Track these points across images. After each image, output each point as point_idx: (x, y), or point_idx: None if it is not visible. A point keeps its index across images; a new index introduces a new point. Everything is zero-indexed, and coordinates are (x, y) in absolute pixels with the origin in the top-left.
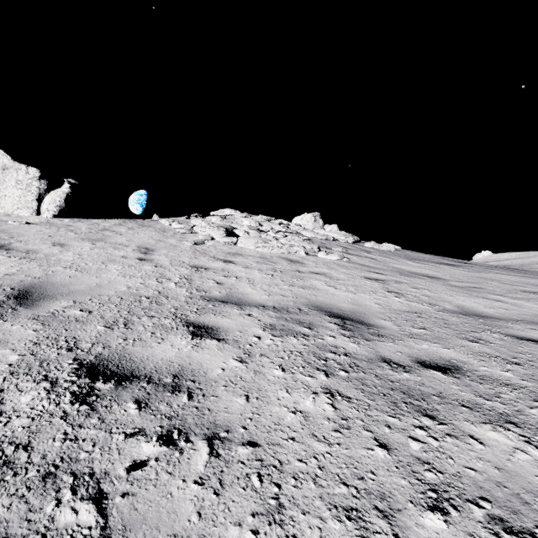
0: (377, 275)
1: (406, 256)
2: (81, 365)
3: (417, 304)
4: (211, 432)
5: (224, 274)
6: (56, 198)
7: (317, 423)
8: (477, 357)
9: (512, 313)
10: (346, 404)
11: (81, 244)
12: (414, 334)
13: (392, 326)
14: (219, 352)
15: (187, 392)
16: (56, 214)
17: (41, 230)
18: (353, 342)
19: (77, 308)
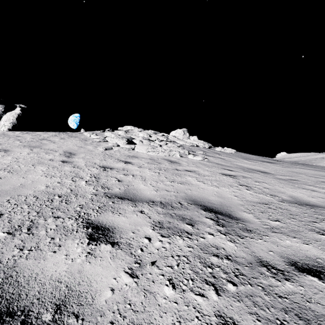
0: (229, 171)
1: (242, 157)
2: None
3: (263, 196)
4: None
5: (124, 173)
6: (10, 117)
7: None
8: None
9: None
10: None
11: (21, 150)
12: (274, 228)
13: (254, 219)
14: (111, 262)
15: None
16: (10, 128)
17: None
18: (230, 240)
19: None
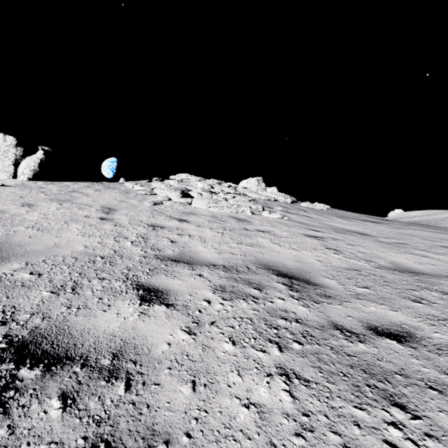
0: (315, 232)
1: (336, 215)
2: (11, 343)
3: (355, 261)
4: (146, 445)
5: (178, 232)
6: (31, 163)
7: (274, 422)
8: (426, 321)
9: (440, 268)
10: (305, 391)
11: (48, 204)
12: (359, 295)
13: (337, 285)
14: (167, 321)
15: (125, 380)
16: (31, 177)
17: (14, 192)
18: (302, 305)
19: (28, 270)
